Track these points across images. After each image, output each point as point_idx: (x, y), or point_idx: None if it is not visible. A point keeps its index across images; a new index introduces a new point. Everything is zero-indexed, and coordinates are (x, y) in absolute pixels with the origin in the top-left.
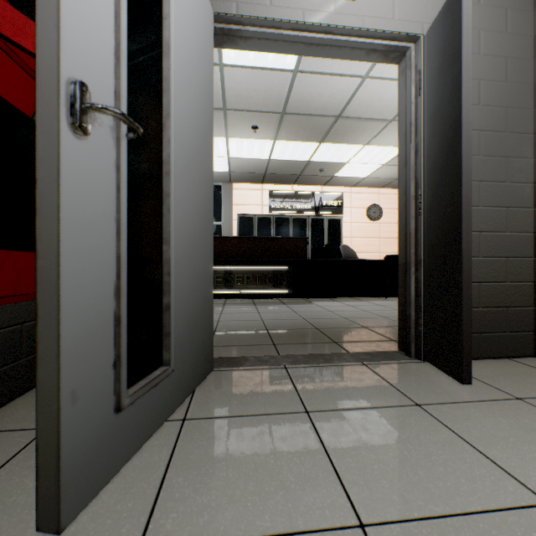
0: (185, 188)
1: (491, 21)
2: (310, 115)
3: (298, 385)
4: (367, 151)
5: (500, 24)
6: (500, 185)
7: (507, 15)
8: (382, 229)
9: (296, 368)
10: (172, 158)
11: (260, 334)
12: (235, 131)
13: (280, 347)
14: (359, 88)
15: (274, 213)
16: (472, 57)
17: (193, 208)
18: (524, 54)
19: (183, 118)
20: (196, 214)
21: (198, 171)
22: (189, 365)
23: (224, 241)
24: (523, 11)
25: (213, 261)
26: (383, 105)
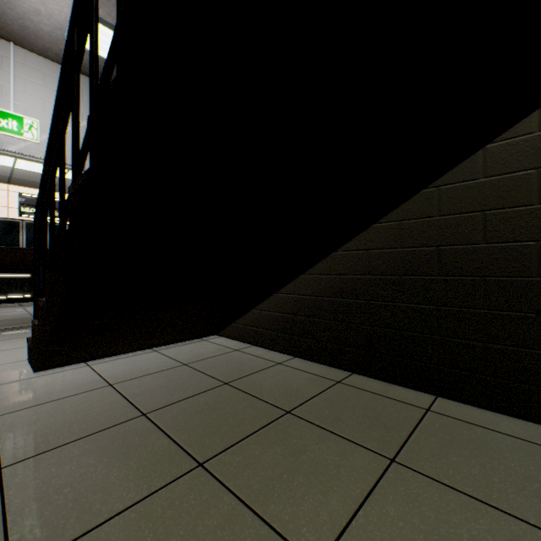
0: None
1: None
2: None
3: None
4: None
5: None
6: None
7: None
8: None
9: None
10: None
11: None
12: None
13: None
14: None
15: (26, 217)
16: None
17: None
18: None
19: None
20: None
21: None
22: None
23: None
24: None
25: None
26: None
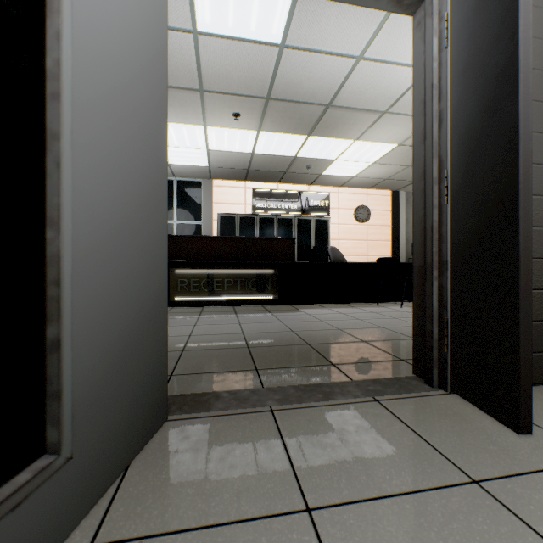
0: (105, 137)
1: None
2: (297, 102)
3: (291, 446)
4: (357, 147)
5: None
6: (539, 168)
7: None
8: (370, 231)
9: (286, 410)
10: (67, 71)
11: (239, 354)
12: (214, 118)
13: (264, 375)
14: (352, 71)
15: (258, 213)
16: None
17: (125, 177)
18: None
19: (101, 18)
20: (131, 187)
21: (135, 119)
22: (115, 431)
23: (201, 241)
24: None
25: (166, 262)
26: (377, 94)
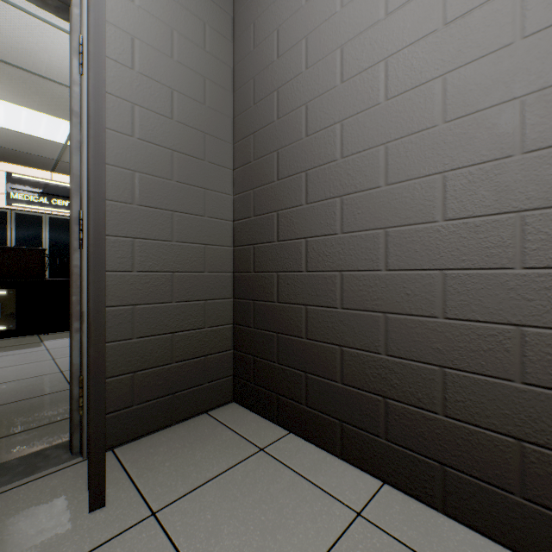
0: None
1: (188, 27)
2: (41, 76)
3: None
4: None
5: (198, 37)
6: (198, 219)
7: (206, 31)
8: None
9: None
10: None
11: None
12: None
13: None
14: None
15: (17, 207)
16: (164, 57)
17: None
18: (225, 83)
19: None
20: None
21: None
22: None
23: None
24: (223, 36)
25: None
26: None
